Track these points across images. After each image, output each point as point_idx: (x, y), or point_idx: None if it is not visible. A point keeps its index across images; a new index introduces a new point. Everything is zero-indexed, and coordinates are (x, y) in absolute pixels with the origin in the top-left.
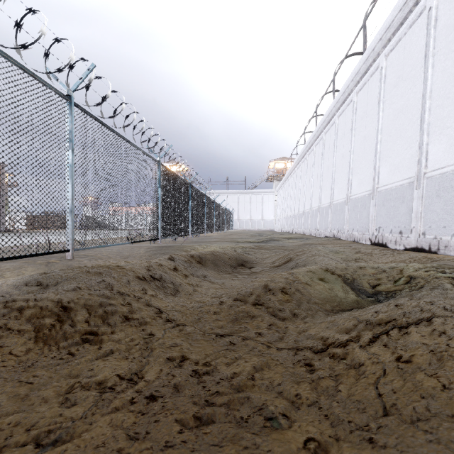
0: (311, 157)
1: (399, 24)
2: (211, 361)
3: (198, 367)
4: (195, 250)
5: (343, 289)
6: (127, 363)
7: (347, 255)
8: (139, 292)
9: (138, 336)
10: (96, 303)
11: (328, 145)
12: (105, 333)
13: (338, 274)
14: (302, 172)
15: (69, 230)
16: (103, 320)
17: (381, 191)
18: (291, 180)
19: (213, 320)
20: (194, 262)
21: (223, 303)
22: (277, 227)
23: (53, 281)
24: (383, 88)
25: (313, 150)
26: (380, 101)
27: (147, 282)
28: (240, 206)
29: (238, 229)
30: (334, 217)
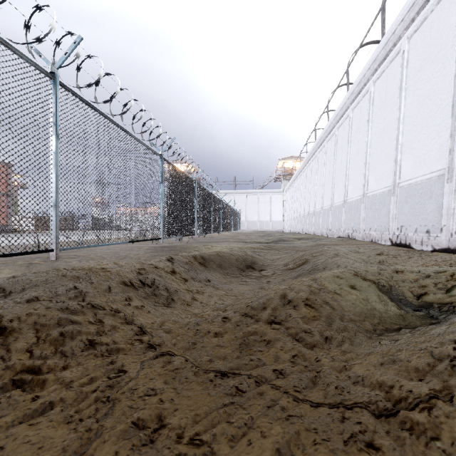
0: (323, 154)
1: (424, 1)
2: (205, 431)
3: (180, 450)
4: (199, 251)
5: (380, 299)
6: (65, 433)
7: (368, 256)
8: (120, 303)
9: (101, 374)
10: (52, 322)
11: (341, 141)
12: (53, 369)
13: (371, 279)
14: (312, 170)
15: (53, 226)
16: (56, 347)
17: (404, 186)
18: (301, 179)
19: (212, 347)
20: (196, 264)
21: (227, 320)
22: (285, 227)
23: (19, 287)
24: (405, 73)
25: (325, 146)
26: (402, 88)
27: (134, 289)
28: (247, 206)
29: (246, 230)
30: (348, 216)
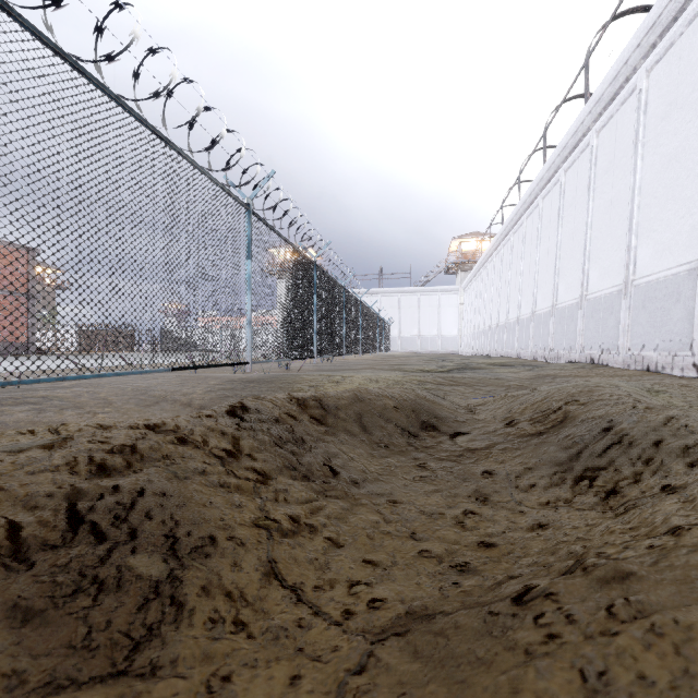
0: (534, 221)
1: None
2: None
3: None
4: (318, 387)
5: None
6: None
7: (685, 402)
8: None
9: None
10: None
11: (572, 192)
12: None
13: None
14: (514, 249)
15: None
16: None
17: None
18: (492, 267)
19: None
20: (304, 422)
21: None
22: (463, 347)
23: None
24: None
25: (539, 206)
26: None
27: None
28: (401, 313)
29: (399, 351)
30: (591, 324)
